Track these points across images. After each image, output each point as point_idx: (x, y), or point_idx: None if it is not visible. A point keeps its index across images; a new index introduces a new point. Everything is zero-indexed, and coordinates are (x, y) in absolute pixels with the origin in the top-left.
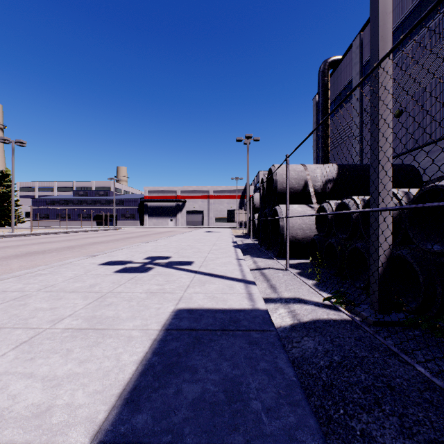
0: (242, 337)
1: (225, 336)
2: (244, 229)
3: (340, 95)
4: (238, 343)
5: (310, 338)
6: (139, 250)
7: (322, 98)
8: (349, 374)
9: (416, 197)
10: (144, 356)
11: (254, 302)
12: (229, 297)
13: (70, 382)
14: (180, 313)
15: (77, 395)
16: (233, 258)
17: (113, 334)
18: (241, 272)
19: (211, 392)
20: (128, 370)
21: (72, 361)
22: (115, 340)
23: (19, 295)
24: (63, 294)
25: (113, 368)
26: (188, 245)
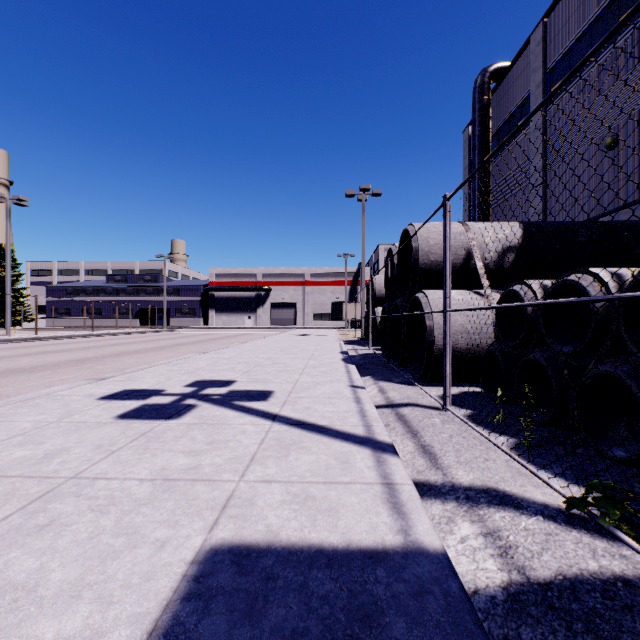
0: None
1: None
2: (357, 330)
3: (508, 122)
4: None
5: None
6: (185, 368)
7: (479, 128)
8: None
9: None
10: None
11: (405, 520)
12: (342, 497)
13: None
14: (211, 567)
15: None
16: (344, 384)
17: None
18: (363, 418)
19: None
20: None
21: None
22: None
23: None
24: None
25: None
26: (268, 359)
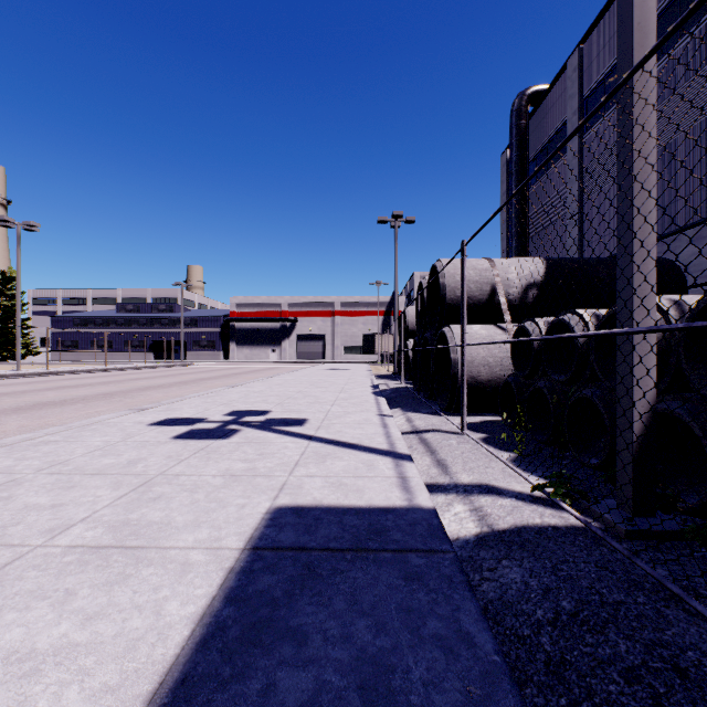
0: (392, 565)
1: (360, 563)
2: (390, 365)
3: (546, 148)
4: (385, 578)
5: (514, 563)
6: (219, 400)
7: (516, 154)
8: (596, 639)
9: (700, 309)
10: (208, 607)
11: (411, 495)
12: (367, 484)
13: (58, 666)
14: (279, 515)
15: (66, 698)
16: (373, 413)
17: (156, 558)
18: (388, 438)
19: (334, 690)
20: (175, 636)
21: (71, 616)
22: (158, 572)
23: (3, 481)
24: (79, 478)
25: (146, 632)
26: (299, 392)
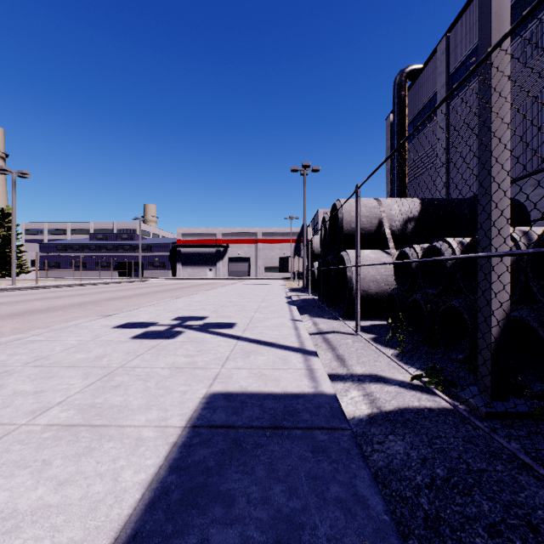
0: (302, 440)
1: (277, 439)
2: (300, 281)
3: (420, 113)
4: (296, 451)
5: (398, 438)
6: (168, 308)
7: (398, 118)
8: (464, 500)
9: (543, 237)
10: (156, 474)
11: (317, 383)
12: (282, 374)
13: (34, 523)
14: (213, 399)
15: None
16: (287, 319)
17: (115, 435)
18: (298, 338)
19: (256, 543)
20: (129, 499)
21: (46, 482)
22: (116, 445)
23: None
24: (57, 370)
25: (106, 495)
26: (230, 302)
